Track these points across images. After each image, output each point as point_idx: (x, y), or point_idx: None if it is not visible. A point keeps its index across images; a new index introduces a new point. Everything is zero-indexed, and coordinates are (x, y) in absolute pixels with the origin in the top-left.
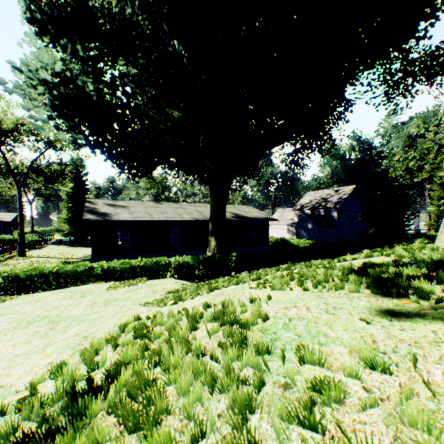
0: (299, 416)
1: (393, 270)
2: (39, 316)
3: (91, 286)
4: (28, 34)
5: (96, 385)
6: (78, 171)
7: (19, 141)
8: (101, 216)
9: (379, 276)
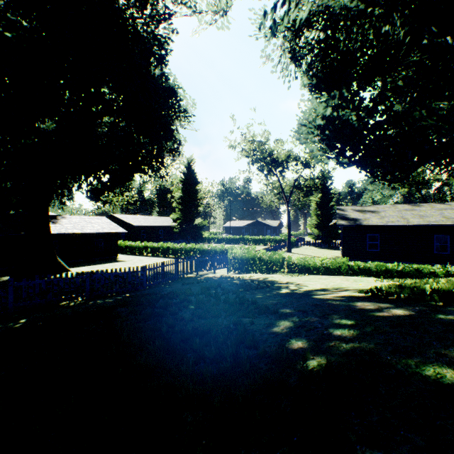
0: None
1: None
2: (335, 285)
3: (355, 277)
4: (311, 100)
5: None
6: (323, 182)
7: (286, 168)
8: (351, 221)
9: None
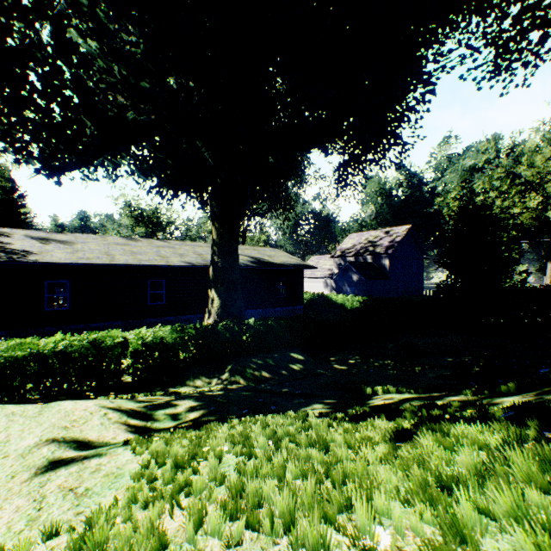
0: None
1: None
2: None
3: None
4: None
5: None
6: (6, 192)
7: None
8: (8, 254)
9: None
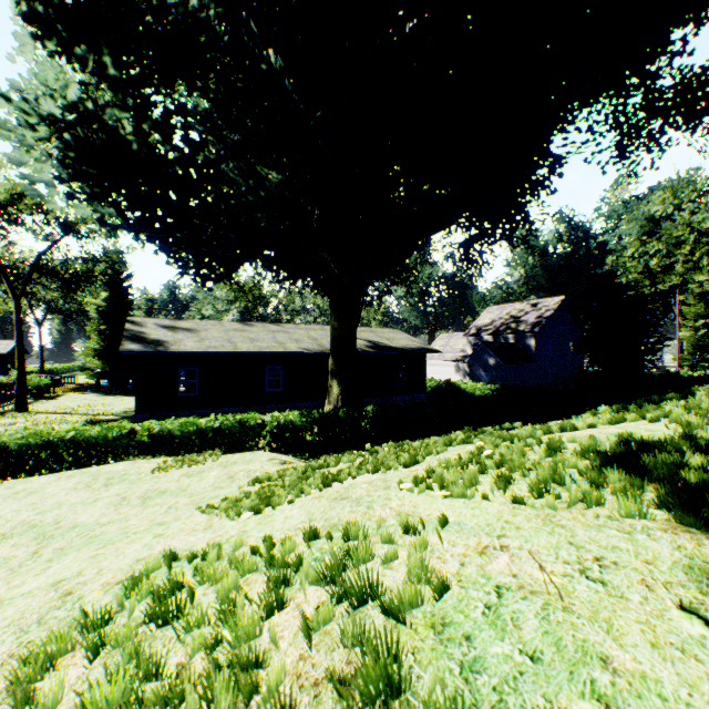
0: None
1: (701, 463)
2: (24, 523)
3: (126, 464)
4: (18, 35)
5: None
6: (115, 272)
7: (16, 222)
8: (151, 345)
9: (678, 476)
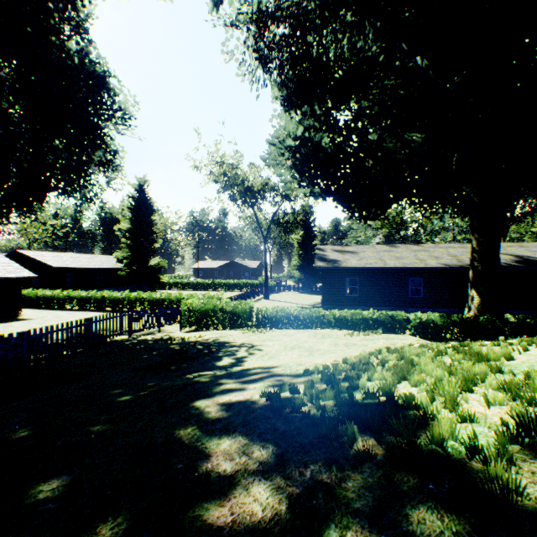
0: (503, 386)
1: None
2: (296, 345)
3: (327, 330)
4: (279, 114)
5: (373, 366)
6: (306, 218)
7: (263, 199)
8: (330, 263)
9: None
